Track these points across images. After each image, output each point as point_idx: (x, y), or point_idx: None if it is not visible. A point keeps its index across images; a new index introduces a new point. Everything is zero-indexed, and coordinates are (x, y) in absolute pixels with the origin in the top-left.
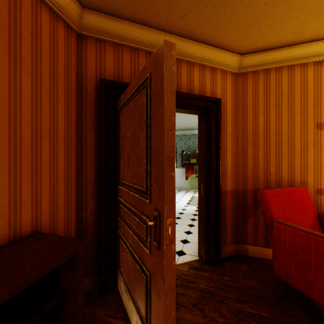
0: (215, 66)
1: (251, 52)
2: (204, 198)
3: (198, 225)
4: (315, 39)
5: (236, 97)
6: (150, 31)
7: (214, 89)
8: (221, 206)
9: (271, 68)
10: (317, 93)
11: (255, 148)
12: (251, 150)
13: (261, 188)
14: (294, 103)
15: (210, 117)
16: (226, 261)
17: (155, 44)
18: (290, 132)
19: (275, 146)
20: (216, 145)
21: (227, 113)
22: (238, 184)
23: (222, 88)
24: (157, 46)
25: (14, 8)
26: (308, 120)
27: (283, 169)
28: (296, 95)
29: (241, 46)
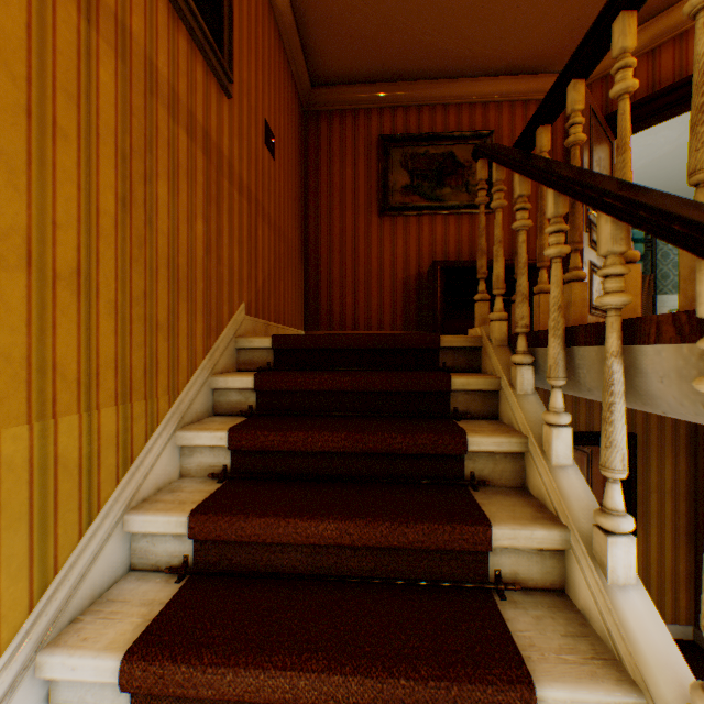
0: None
1: None
2: None
3: None
4: None
5: None
6: (643, 29)
7: None
8: None
9: None
10: None
11: None
12: None
13: None
14: None
15: None
16: None
17: (658, 35)
18: None
19: None
20: None
21: None
22: None
23: None
24: (661, 35)
25: (510, 123)
26: None
27: None
28: None
29: None
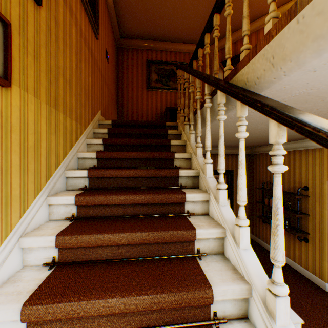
0: None
1: None
2: None
3: None
4: None
5: None
6: (232, 35)
7: None
8: None
9: None
10: None
11: None
12: None
13: None
14: None
15: None
16: None
17: (236, 37)
18: None
19: None
20: None
21: None
22: None
23: None
24: (237, 38)
25: None
26: None
27: None
28: None
29: None
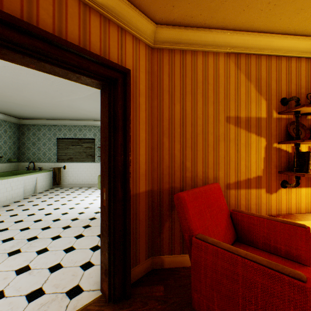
0: (124, 26)
1: (168, 24)
2: (107, 208)
3: (101, 246)
4: (227, 27)
5: (151, 77)
6: None
7: (124, 58)
8: (133, 215)
9: (187, 50)
10: (227, 86)
11: (172, 140)
12: (167, 142)
13: (178, 186)
14: (208, 92)
15: (116, 92)
16: (138, 288)
17: None
18: (204, 124)
19: (191, 138)
20: (125, 132)
21: (140, 93)
22: (153, 183)
23: (134, 60)
24: None
25: None
26: (219, 113)
27: (198, 164)
28: (210, 85)
29: (156, 9)
